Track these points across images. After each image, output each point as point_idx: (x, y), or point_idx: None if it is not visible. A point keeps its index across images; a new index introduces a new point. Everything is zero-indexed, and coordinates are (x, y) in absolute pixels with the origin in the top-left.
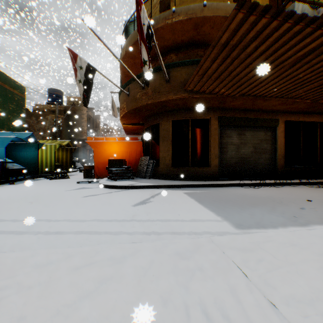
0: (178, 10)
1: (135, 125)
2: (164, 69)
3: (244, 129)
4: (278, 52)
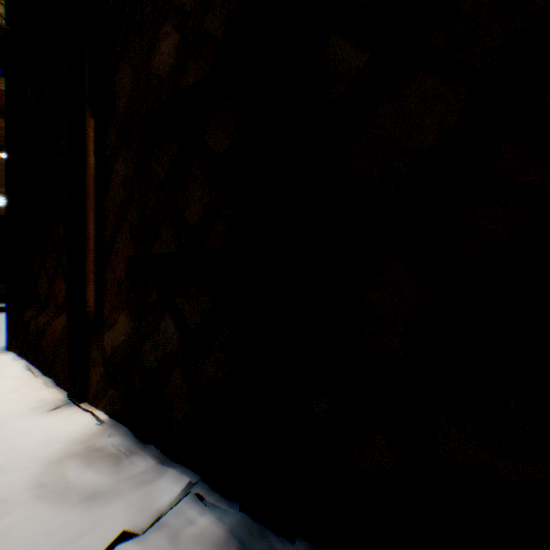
0: None
1: None
2: None
3: None
4: None
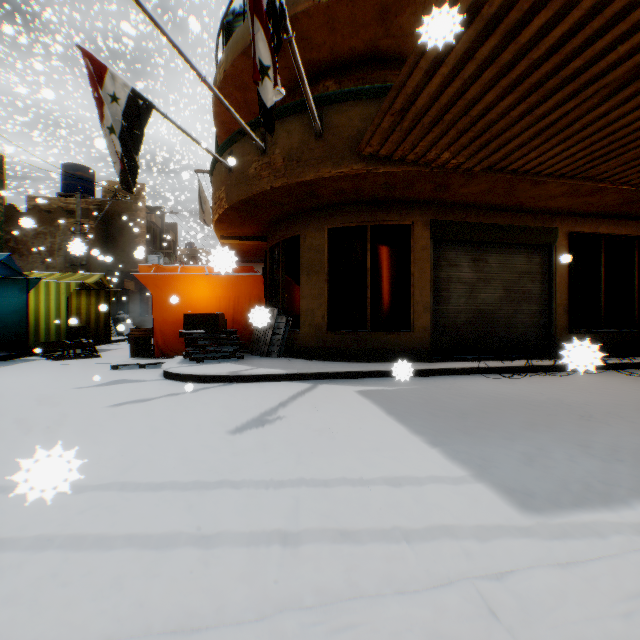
0: None
1: (248, 241)
2: (311, 105)
3: (484, 249)
4: (596, 47)
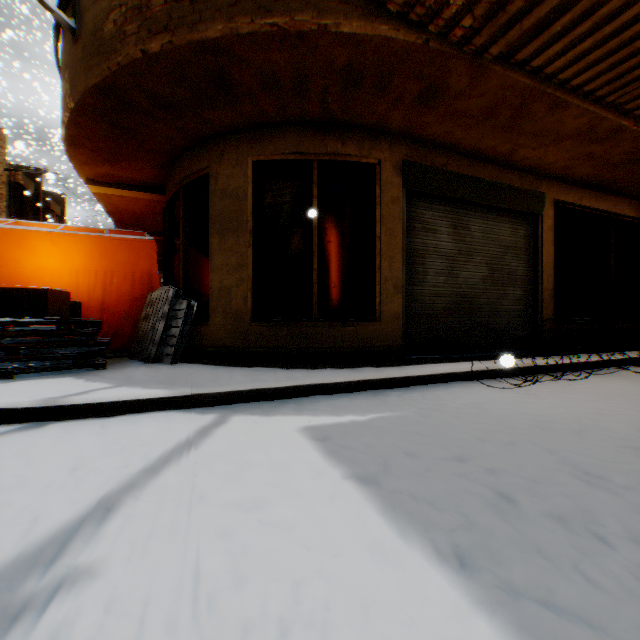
0: None
1: (135, 193)
2: None
3: (466, 212)
4: None
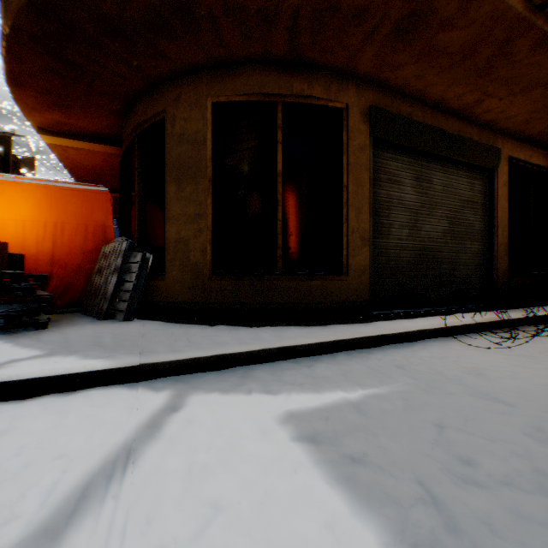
0: None
1: (91, 144)
2: None
3: (428, 165)
4: None
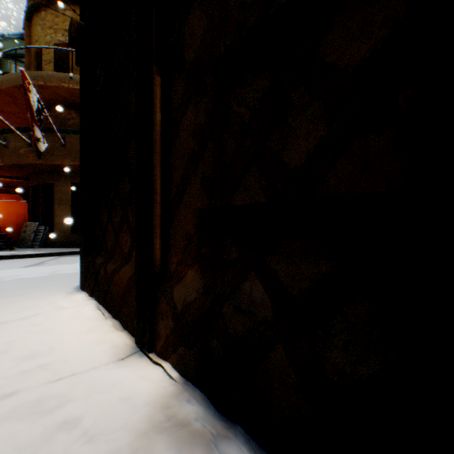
0: (77, 79)
1: (16, 179)
2: (59, 135)
3: None
4: None
